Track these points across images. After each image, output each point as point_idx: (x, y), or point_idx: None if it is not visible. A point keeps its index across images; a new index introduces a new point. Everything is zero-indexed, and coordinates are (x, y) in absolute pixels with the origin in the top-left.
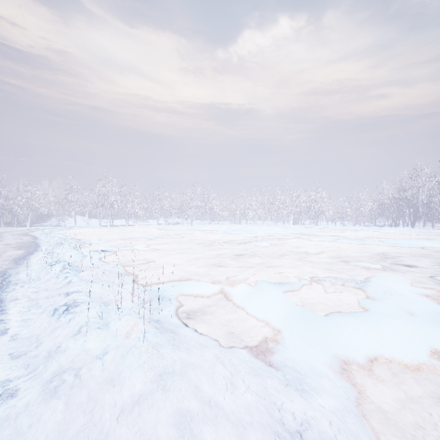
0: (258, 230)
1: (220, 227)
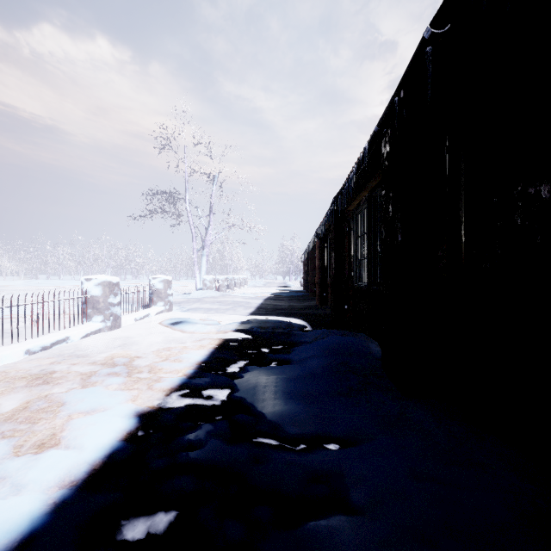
0: (67, 283)
1: (13, 282)
